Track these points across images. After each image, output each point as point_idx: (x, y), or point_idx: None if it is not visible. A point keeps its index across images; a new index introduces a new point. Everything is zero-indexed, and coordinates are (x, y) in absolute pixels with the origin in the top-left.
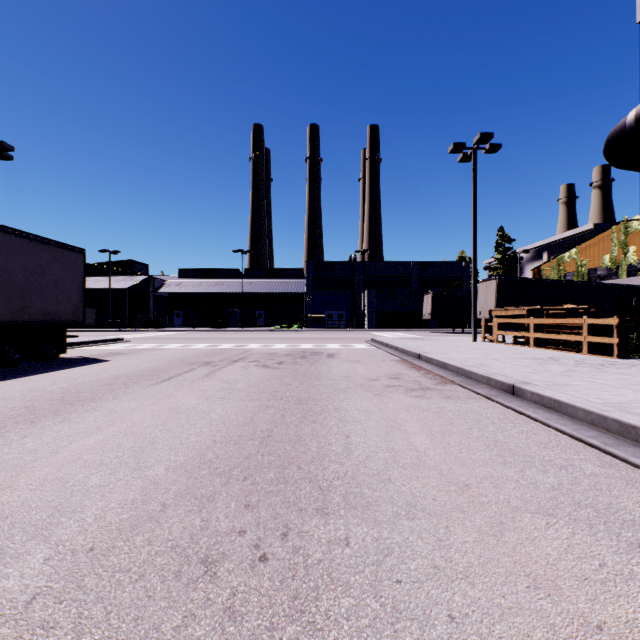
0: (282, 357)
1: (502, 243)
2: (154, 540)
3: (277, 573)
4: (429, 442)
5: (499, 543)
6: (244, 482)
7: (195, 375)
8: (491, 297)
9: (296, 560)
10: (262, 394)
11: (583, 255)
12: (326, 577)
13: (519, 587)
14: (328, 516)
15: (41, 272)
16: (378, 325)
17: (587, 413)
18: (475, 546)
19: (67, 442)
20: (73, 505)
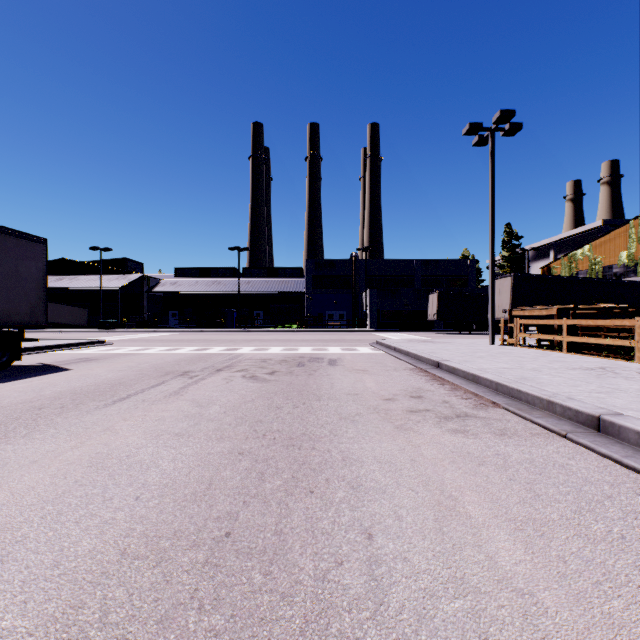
0: (276, 364)
1: (509, 240)
2: None
3: None
4: (525, 556)
5: None
6: None
7: (161, 392)
8: (505, 296)
9: None
10: (239, 426)
11: (597, 252)
12: None
13: None
14: None
15: None
16: (380, 326)
17: None
18: None
19: None
20: None
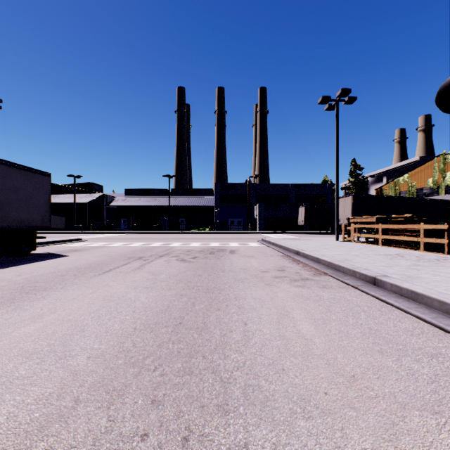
0: (196, 253)
1: (354, 170)
2: (56, 447)
3: None
4: (314, 329)
5: None
6: (154, 373)
7: (129, 268)
8: (348, 209)
9: None
10: (178, 284)
11: (413, 179)
12: None
13: None
14: (228, 414)
15: (16, 190)
16: (266, 229)
17: (442, 303)
18: None
19: (11, 329)
20: None
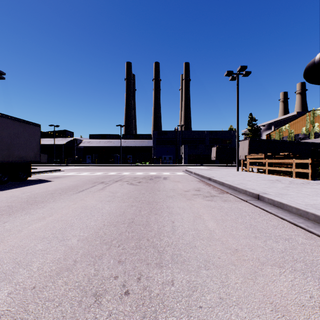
0: (140, 179)
1: (251, 121)
2: (68, 282)
3: (134, 302)
4: (216, 225)
5: (255, 284)
6: (118, 248)
7: (96, 189)
8: (246, 148)
9: (145, 294)
10: (129, 199)
11: (292, 127)
12: (161, 304)
13: (267, 310)
14: (162, 268)
15: (18, 136)
16: (189, 162)
17: (297, 210)
18: (242, 285)
19: (27, 225)
20: (26, 261)
